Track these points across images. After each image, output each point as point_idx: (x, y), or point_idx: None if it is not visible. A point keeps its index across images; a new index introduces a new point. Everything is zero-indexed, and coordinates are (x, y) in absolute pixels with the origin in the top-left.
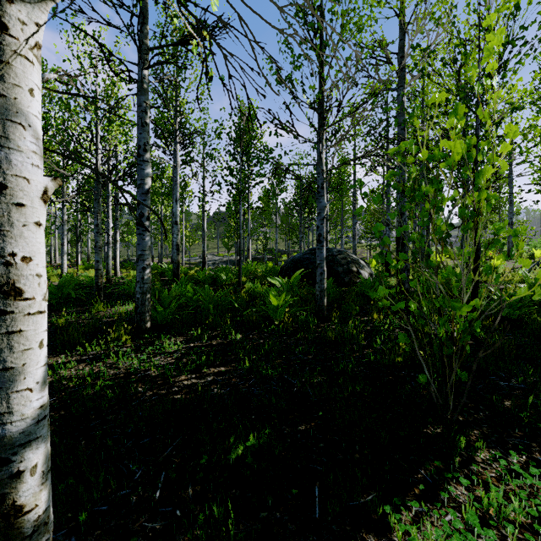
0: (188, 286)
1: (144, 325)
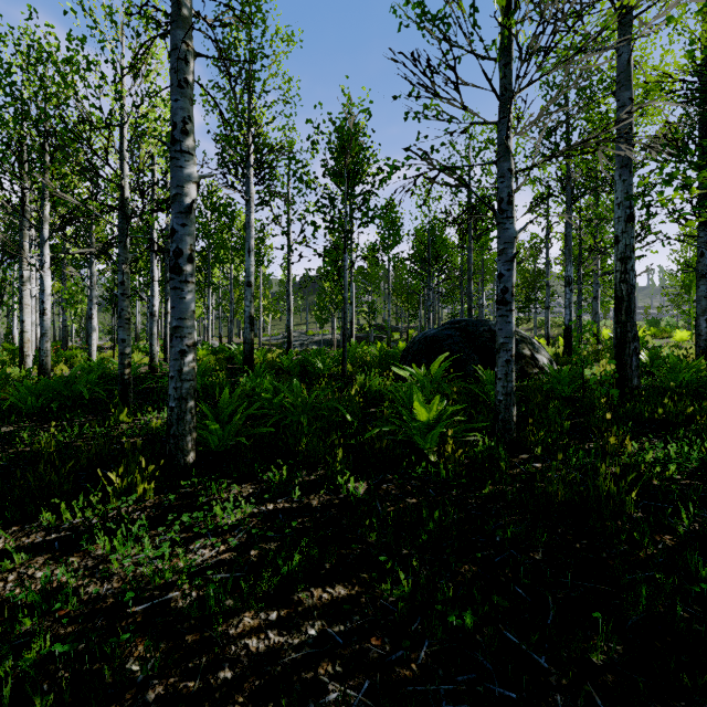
0: (266, 382)
1: (183, 459)
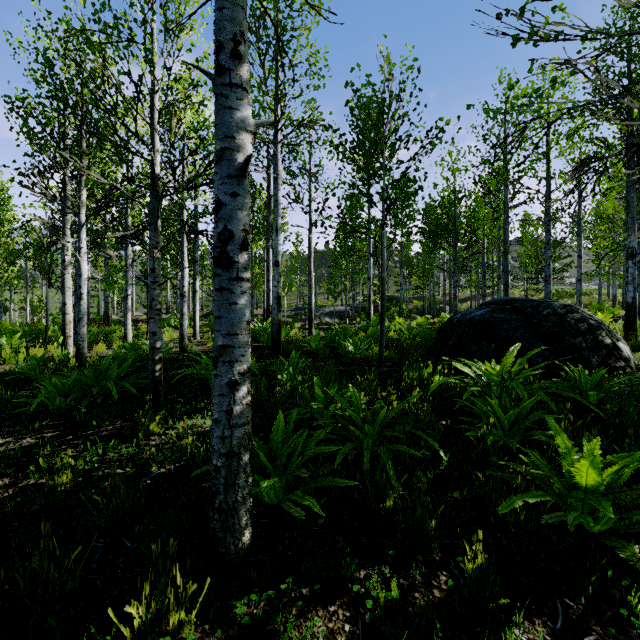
0: (316, 388)
1: (234, 544)
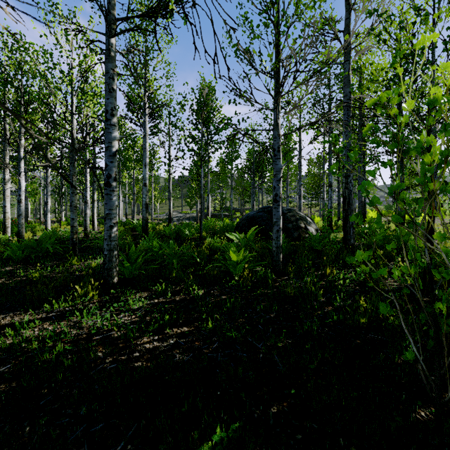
0: (155, 242)
1: (112, 281)
